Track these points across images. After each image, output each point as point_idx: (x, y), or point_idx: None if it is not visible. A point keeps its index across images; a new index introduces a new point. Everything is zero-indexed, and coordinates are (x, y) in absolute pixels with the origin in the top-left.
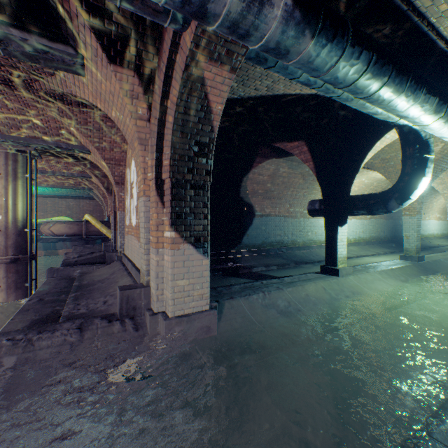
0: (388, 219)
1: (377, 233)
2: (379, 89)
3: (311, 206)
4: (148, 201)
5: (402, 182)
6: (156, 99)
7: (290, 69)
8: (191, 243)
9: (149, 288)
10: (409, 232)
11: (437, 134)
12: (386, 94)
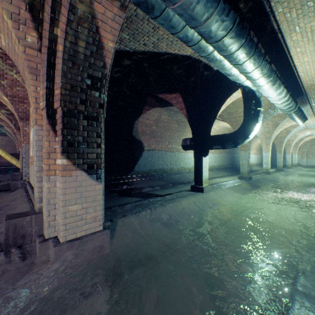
0: (228, 153)
1: (223, 162)
2: (238, 48)
3: (184, 143)
4: (40, 130)
5: (244, 126)
6: (45, 27)
7: (173, 21)
8: (84, 170)
9: (41, 215)
10: (243, 161)
11: (266, 94)
12: (242, 55)
